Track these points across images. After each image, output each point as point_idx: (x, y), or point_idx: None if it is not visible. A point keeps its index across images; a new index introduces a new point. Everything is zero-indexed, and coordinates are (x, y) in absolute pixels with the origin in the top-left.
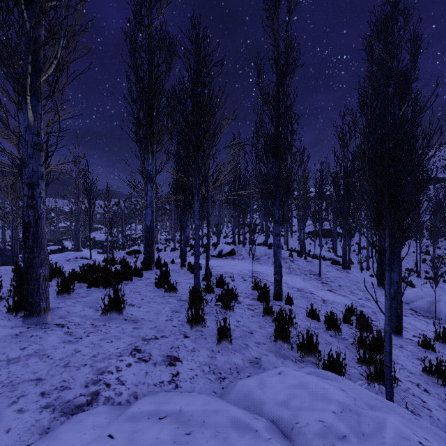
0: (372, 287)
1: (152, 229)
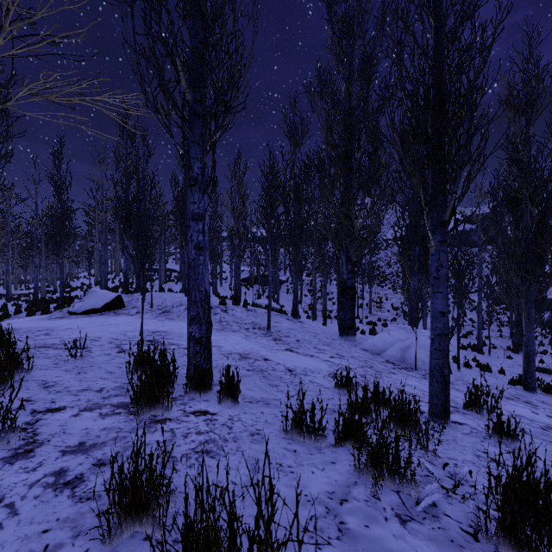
0: (334, 338)
1: None
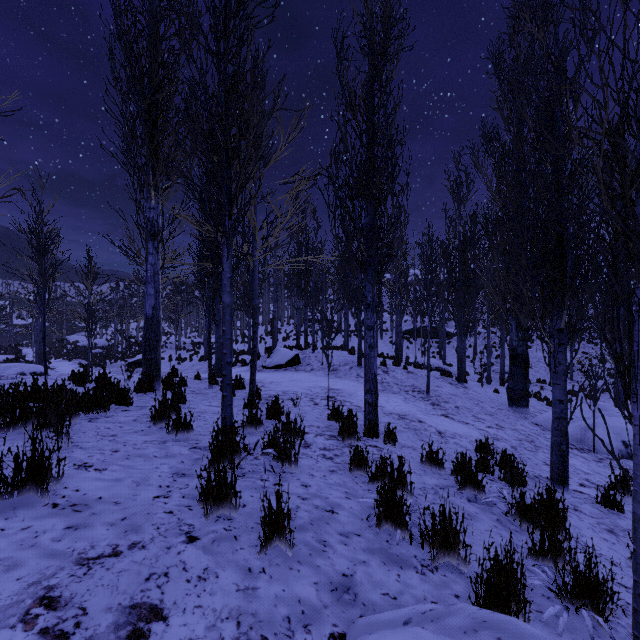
0: (501, 408)
1: (157, 321)
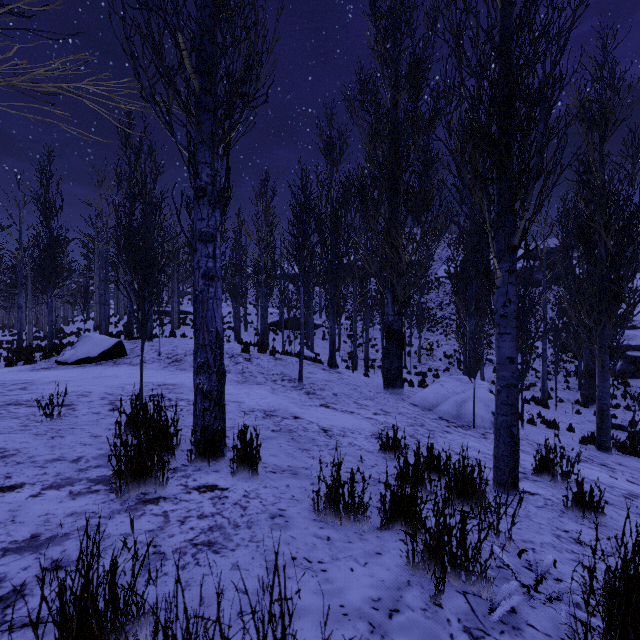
0: (378, 391)
1: None
